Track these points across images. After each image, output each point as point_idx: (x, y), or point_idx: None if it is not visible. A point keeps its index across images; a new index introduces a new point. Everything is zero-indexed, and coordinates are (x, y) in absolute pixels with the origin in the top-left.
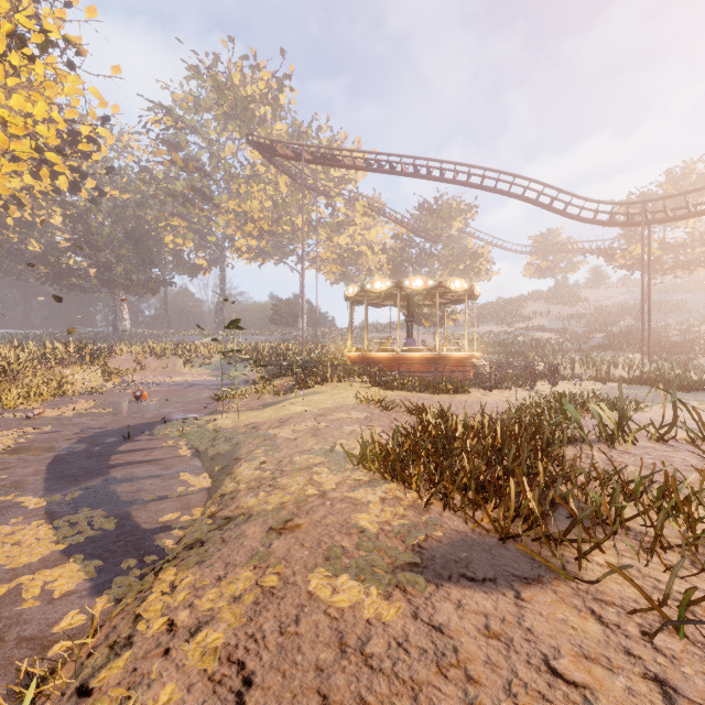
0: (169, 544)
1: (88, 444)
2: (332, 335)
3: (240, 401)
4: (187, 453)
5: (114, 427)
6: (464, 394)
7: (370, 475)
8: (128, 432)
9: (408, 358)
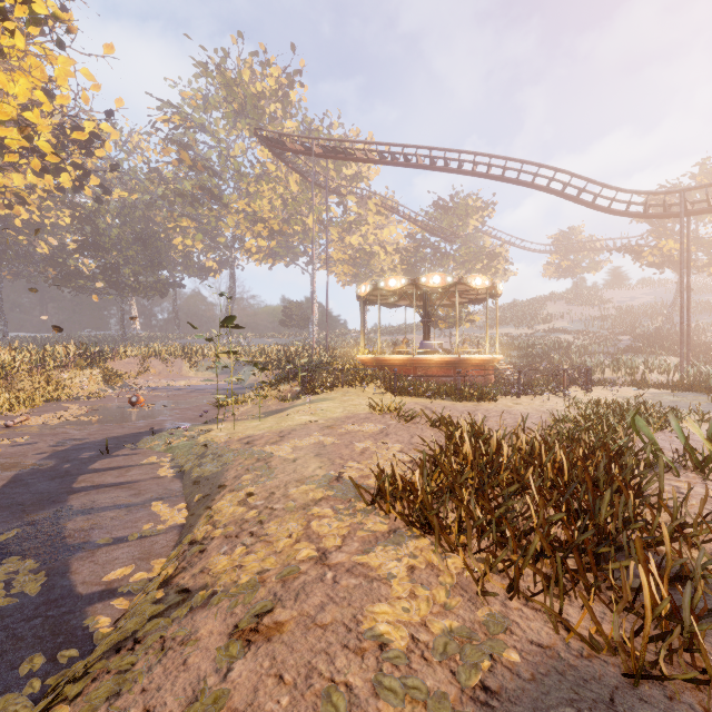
0: (102, 626)
1: (59, 460)
2: (343, 338)
3: (242, 408)
4: (169, 473)
5: (96, 439)
6: (490, 402)
7: (390, 520)
8: (106, 445)
9: (424, 361)
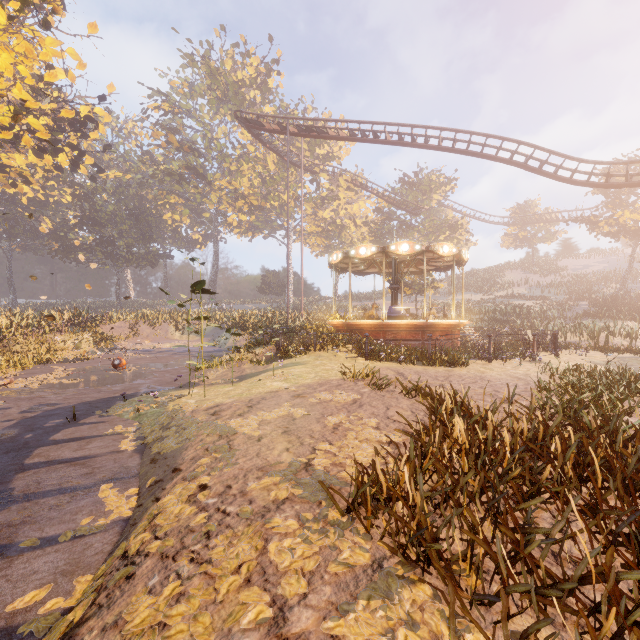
0: None
1: (23, 429)
2: (317, 303)
3: (218, 371)
4: (130, 446)
5: (69, 404)
6: (461, 367)
7: (372, 541)
8: (73, 413)
9: (394, 326)
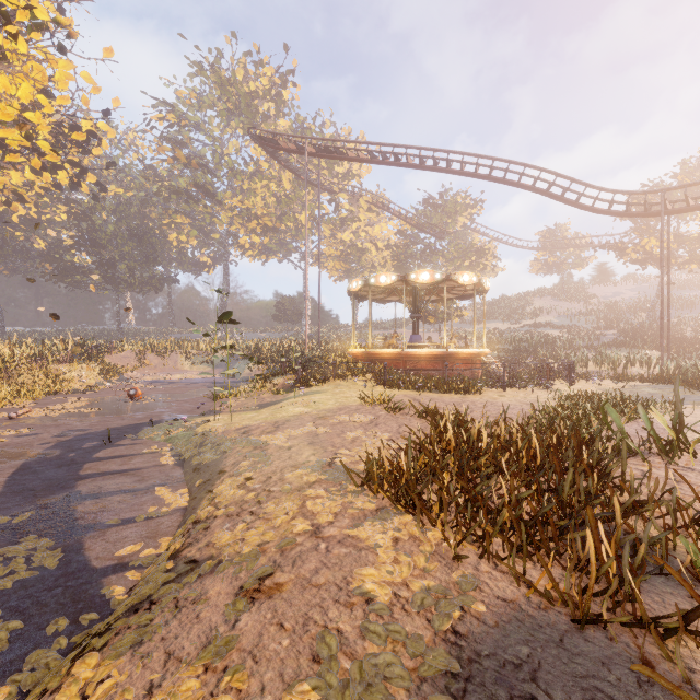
0: (117, 594)
1: (64, 449)
2: (335, 332)
3: (237, 400)
4: (170, 461)
5: (97, 430)
6: (476, 394)
7: (378, 500)
8: (109, 436)
9: (414, 355)
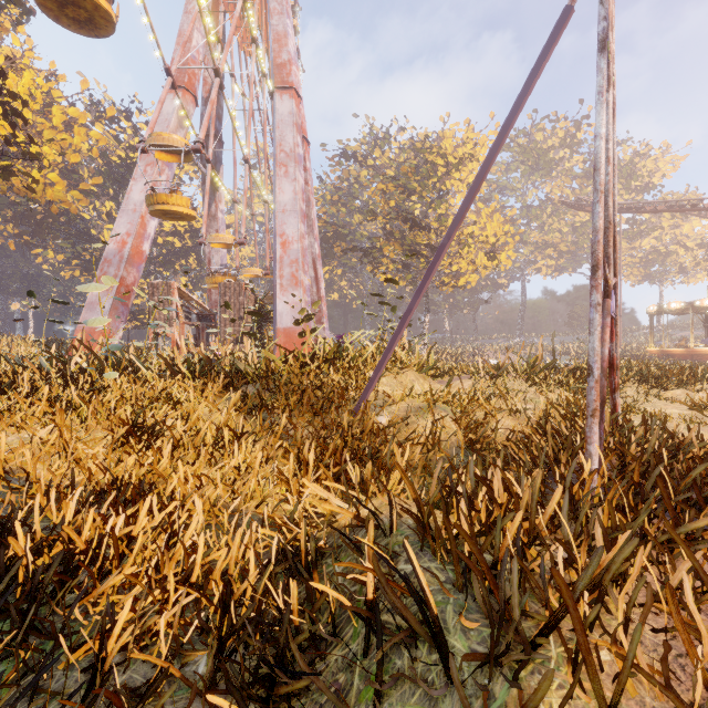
0: None
1: None
2: (632, 335)
3: None
4: None
5: None
6: None
7: None
8: None
9: (699, 352)
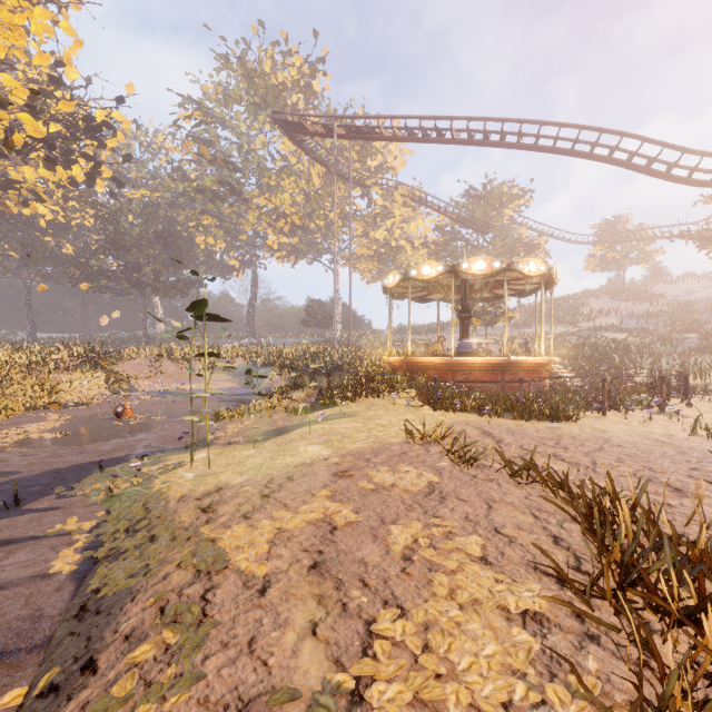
0: None
1: None
2: (368, 337)
3: (241, 423)
4: (70, 562)
5: (28, 473)
6: (568, 421)
7: None
8: (15, 494)
9: (465, 364)
